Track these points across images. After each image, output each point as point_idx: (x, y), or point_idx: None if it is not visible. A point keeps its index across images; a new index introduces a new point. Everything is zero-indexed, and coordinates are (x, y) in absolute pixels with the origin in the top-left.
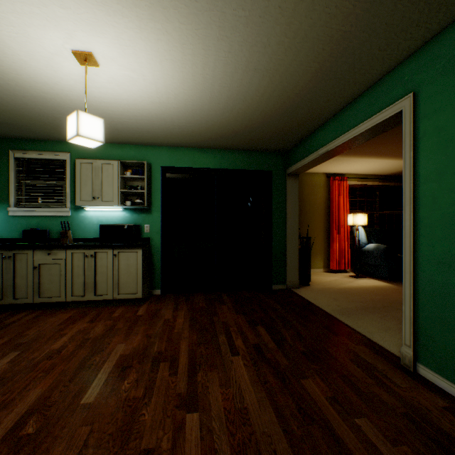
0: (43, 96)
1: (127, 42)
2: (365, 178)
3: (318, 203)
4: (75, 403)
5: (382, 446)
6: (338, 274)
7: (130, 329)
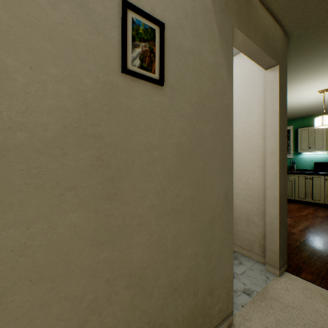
0: (291, 107)
1: None
2: None
3: None
4: (326, 230)
5: None
6: None
7: None
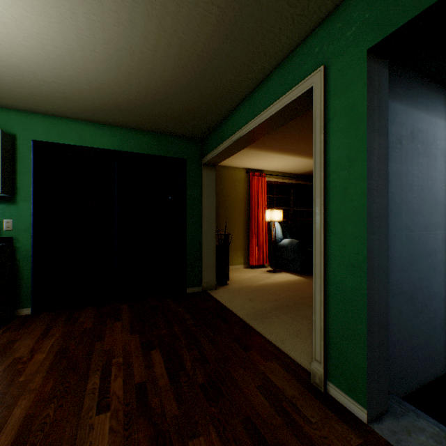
0: None
1: None
2: (281, 175)
3: (239, 198)
4: None
5: None
6: (257, 269)
7: None
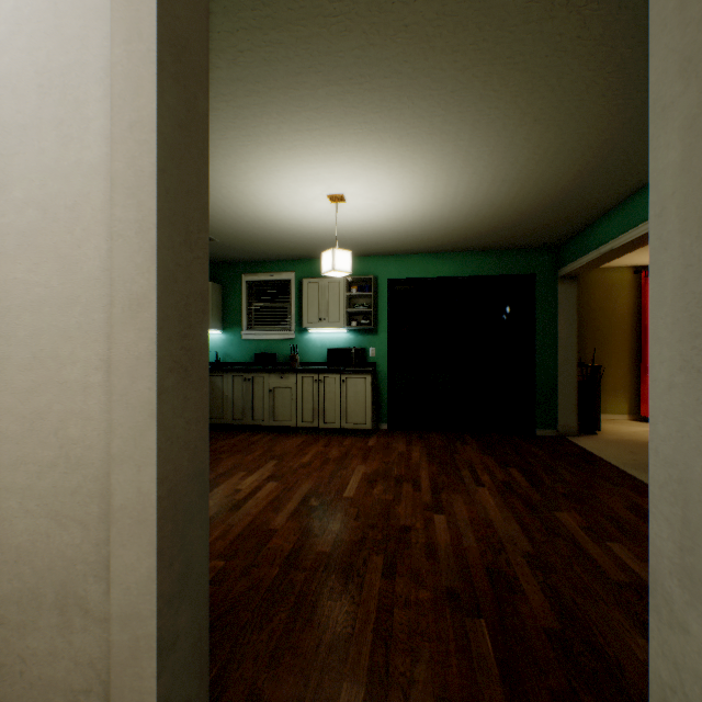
0: (288, 227)
1: (375, 183)
2: None
3: (619, 314)
4: (339, 495)
5: (627, 559)
6: None
7: (365, 455)
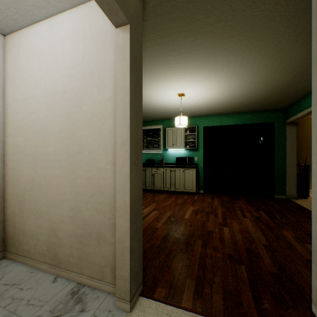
0: (160, 107)
1: (198, 88)
2: None
3: None
4: (182, 217)
5: None
6: None
7: (193, 203)
